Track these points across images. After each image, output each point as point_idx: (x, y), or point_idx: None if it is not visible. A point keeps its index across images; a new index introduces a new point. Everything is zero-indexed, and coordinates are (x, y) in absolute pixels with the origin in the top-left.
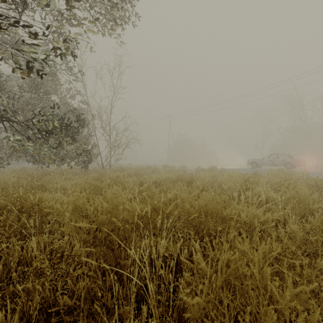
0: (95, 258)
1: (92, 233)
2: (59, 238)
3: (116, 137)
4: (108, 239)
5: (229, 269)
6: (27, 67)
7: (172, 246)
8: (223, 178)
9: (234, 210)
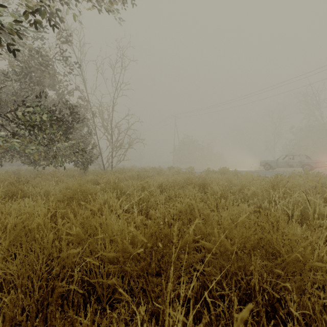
0: None
1: (8, 319)
2: None
3: (118, 136)
4: None
5: None
6: None
7: None
8: (244, 182)
9: (303, 244)
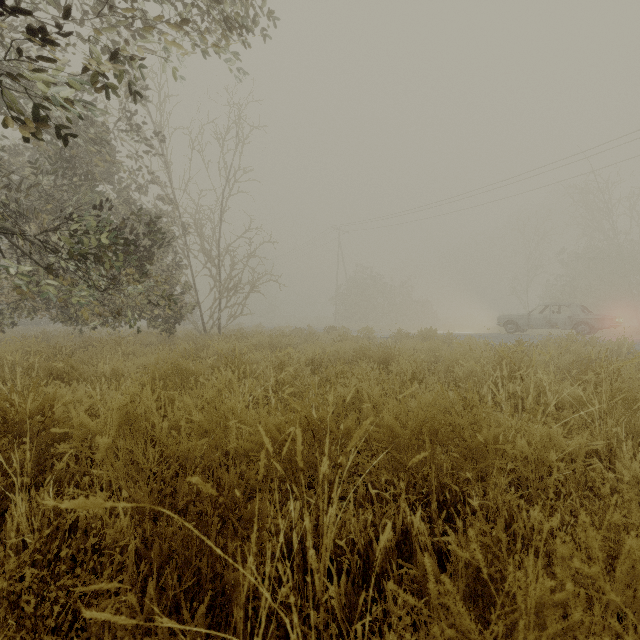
0: (160, 562)
1: (156, 491)
2: (87, 494)
3: (232, 269)
4: (195, 509)
5: (545, 635)
6: (37, 115)
7: (354, 520)
8: (455, 354)
9: (499, 430)
